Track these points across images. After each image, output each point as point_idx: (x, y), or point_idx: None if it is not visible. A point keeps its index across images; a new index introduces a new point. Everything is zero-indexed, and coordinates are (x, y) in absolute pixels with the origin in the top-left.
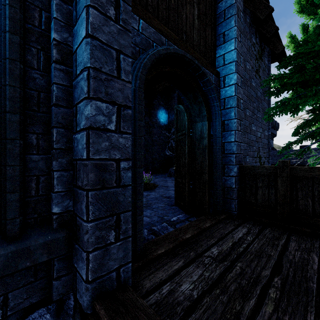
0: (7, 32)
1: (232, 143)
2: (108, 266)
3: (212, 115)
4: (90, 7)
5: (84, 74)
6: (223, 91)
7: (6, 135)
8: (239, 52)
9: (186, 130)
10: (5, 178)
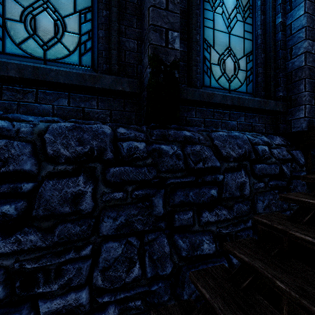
0: (271, 23)
1: None
2: (311, 114)
3: None
4: (306, 0)
5: (302, 30)
6: None
7: (269, 61)
8: None
9: None
10: (269, 77)
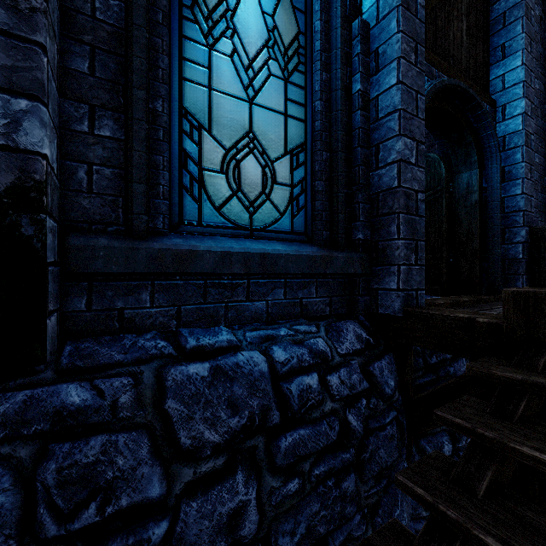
0: (339, 90)
1: (517, 197)
2: (410, 283)
3: (485, 160)
4: (401, 58)
5: (394, 116)
6: (501, 126)
7: (337, 170)
8: (529, 67)
9: (443, 184)
10: (336, 203)
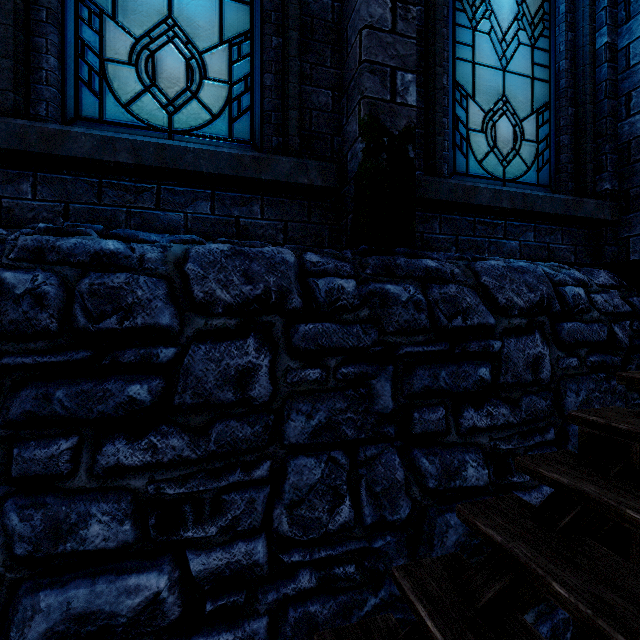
0: (587, 46)
1: None
2: None
3: None
4: None
5: None
6: None
7: (584, 123)
8: None
9: None
10: (583, 154)
